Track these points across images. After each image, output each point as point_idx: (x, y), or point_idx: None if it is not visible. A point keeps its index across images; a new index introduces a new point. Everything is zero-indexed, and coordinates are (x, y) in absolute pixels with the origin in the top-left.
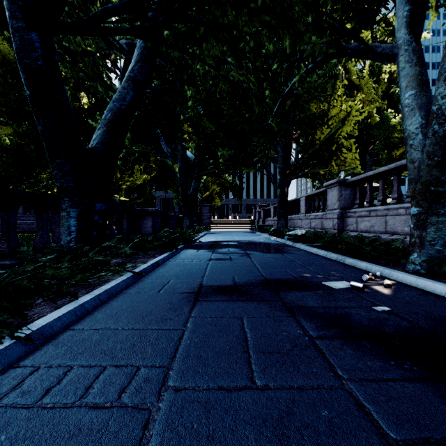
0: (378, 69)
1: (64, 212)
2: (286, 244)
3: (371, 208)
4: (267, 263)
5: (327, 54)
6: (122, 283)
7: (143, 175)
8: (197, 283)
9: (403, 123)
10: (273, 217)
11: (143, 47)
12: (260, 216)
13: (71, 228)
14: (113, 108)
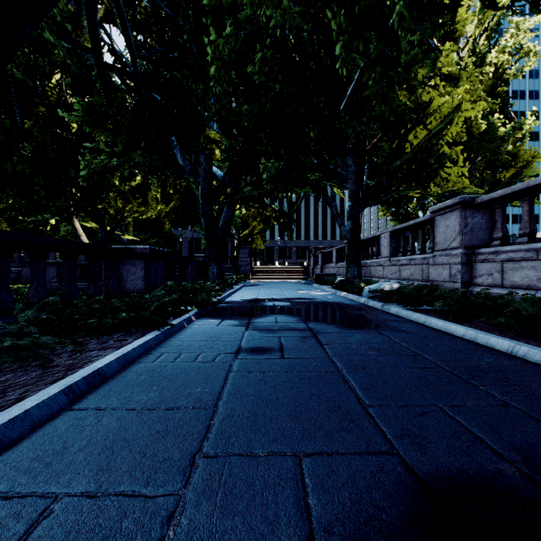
0: (480, 59)
1: None
2: (369, 307)
3: (537, 245)
4: (368, 365)
5: None
6: None
7: (159, 206)
8: None
9: None
10: (336, 263)
11: None
12: (317, 261)
13: None
14: None
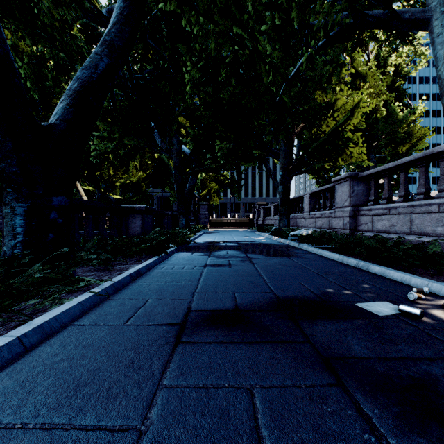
0: (383, 61)
1: (7, 207)
2: (290, 246)
3: (390, 205)
4: (275, 270)
5: (343, 25)
6: (76, 308)
7: (138, 172)
8: (184, 306)
9: (443, 99)
10: (273, 216)
11: (122, 7)
12: (260, 215)
13: (16, 229)
14: (81, 76)
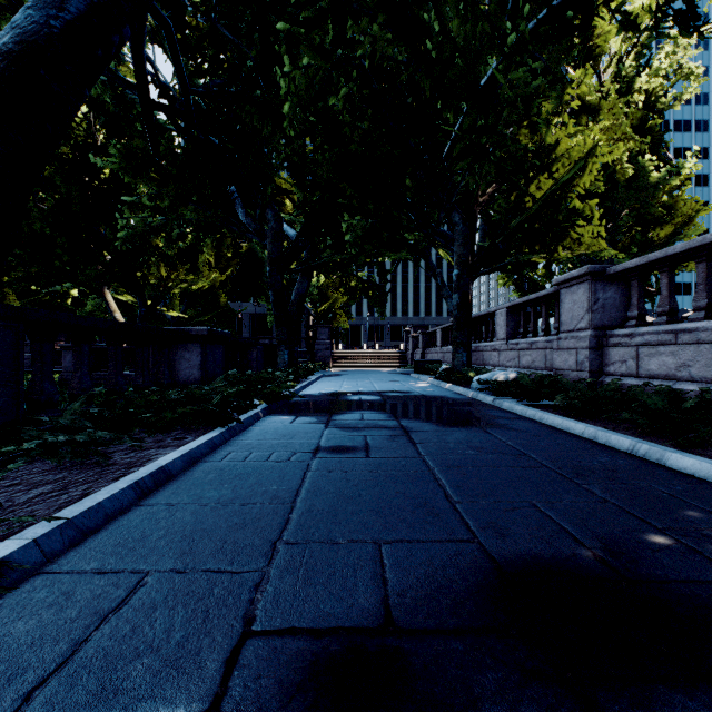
0: (627, 85)
1: None
2: (478, 402)
3: (676, 326)
4: (464, 464)
5: None
6: None
7: (213, 273)
8: (236, 607)
9: None
10: (441, 347)
11: None
12: (417, 345)
13: None
14: (20, 22)
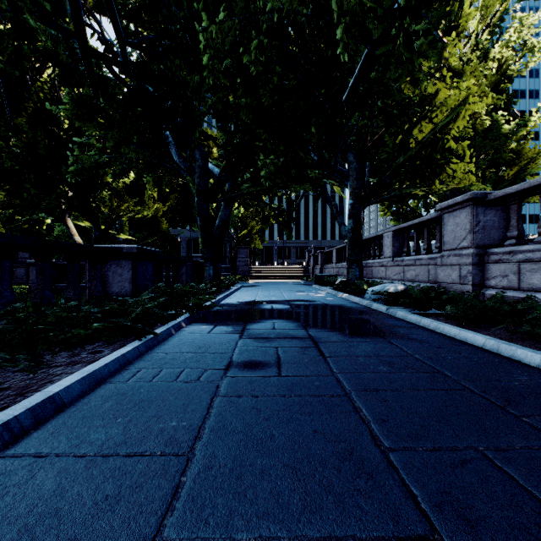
0: (484, 55)
1: None
2: (373, 310)
3: None
4: (381, 386)
5: None
6: None
7: (156, 205)
8: None
9: None
10: (336, 263)
11: None
12: (317, 262)
13: None
14: None
